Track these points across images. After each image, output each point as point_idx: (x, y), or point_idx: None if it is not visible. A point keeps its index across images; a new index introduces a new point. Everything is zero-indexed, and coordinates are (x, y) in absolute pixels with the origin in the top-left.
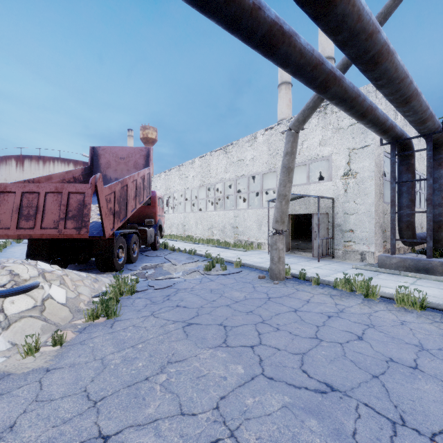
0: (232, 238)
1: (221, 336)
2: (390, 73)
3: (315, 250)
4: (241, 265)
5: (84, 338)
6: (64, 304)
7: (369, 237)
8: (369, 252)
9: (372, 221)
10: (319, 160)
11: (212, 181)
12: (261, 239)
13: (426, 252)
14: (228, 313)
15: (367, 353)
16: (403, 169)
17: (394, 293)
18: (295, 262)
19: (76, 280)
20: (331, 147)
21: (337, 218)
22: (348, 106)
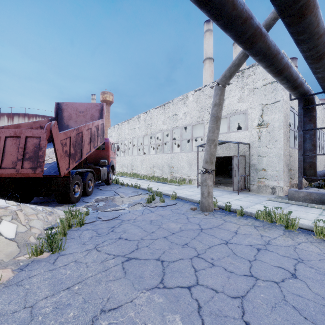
0: (169, 175)
1: (158, 274)
2: (312, 27)
3: (235, 185)
4: (176, 198)
5: (22, 277)
6: (12, 239)
7: (278, 175)
8: (279, 187)
9: (281, 162)
10: (237, 114)
11: (153, 131)
12: (192, 176)
13: (321, 186)
14: (165, 246)
15: (306, 296)
16: (307, 120)
17: (308, 223)
18: (220, 195)
19: (30, 214)
20: (248, 103)
21: (252, 159)
22: (269, 62)
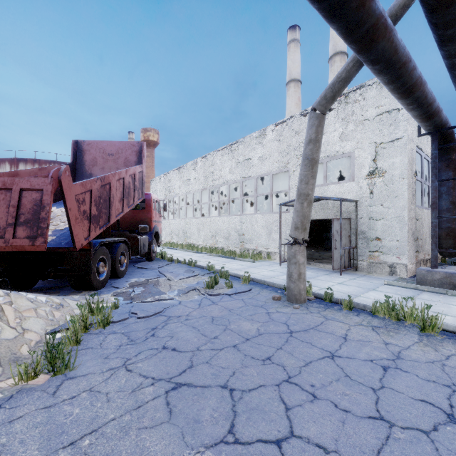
0: (238, 246)
1: (225, 415)
2: None
3: (336, 262)
4: (249, 281)
5: None
6: None
7: (400, 247)
8: (401, 265)
9: (404, 227)
10: (339, 158)
11: (215, 183)
12: (271, 248)
13: None
14: (236, 361)
15: None
16: (443, 166)
17: (454, 322)
18: (314, 276)
19: (24, 310)
20: (354, 142)
21: (361, 224)
22: (394, 74)
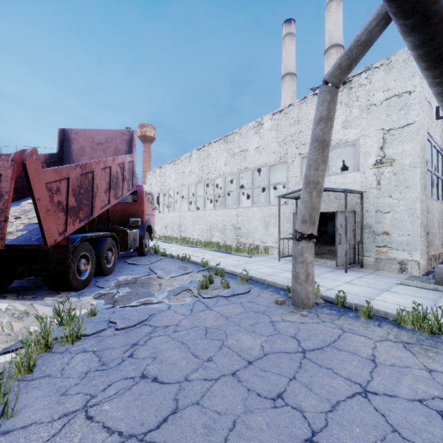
0: (233, 240)
1: None
2: None
3: (340, 258)
4: (248, 279)
5: None
6: None
7: (411, 242)
8: (412, 261)
9: (416, 221)
10: (342, 146)
11: (211, 175)
12: (269, 243)
13: None
14: (237, 401)
15: None
16: None
17: None
18: (317, 274)
19: None
20: (359, 129)
21: (366, 217)
22: (429, 33)
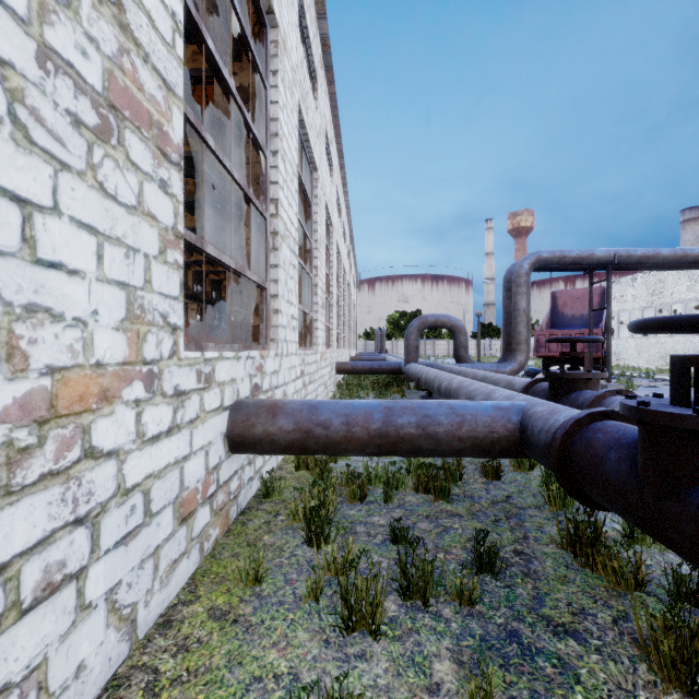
0: None
1: None
2: None
3: None
4: None
5: None
6: None
7: None
8: None
9: None
10: None
11: (665, 301)
12: None
13: None
14: None
15: None
16: None
17: None
18: None
19: None
20: None
21: None
22: None
